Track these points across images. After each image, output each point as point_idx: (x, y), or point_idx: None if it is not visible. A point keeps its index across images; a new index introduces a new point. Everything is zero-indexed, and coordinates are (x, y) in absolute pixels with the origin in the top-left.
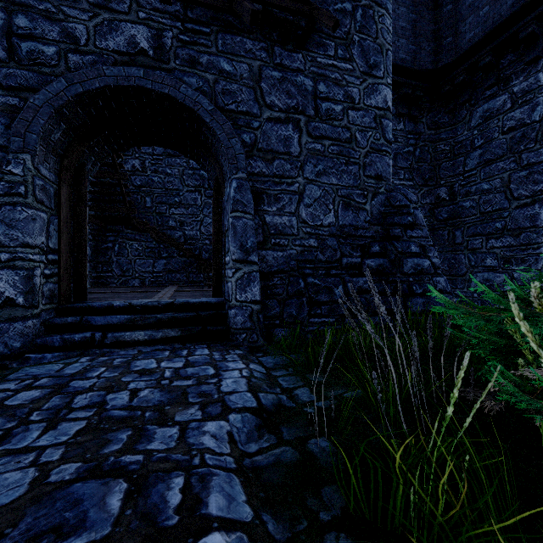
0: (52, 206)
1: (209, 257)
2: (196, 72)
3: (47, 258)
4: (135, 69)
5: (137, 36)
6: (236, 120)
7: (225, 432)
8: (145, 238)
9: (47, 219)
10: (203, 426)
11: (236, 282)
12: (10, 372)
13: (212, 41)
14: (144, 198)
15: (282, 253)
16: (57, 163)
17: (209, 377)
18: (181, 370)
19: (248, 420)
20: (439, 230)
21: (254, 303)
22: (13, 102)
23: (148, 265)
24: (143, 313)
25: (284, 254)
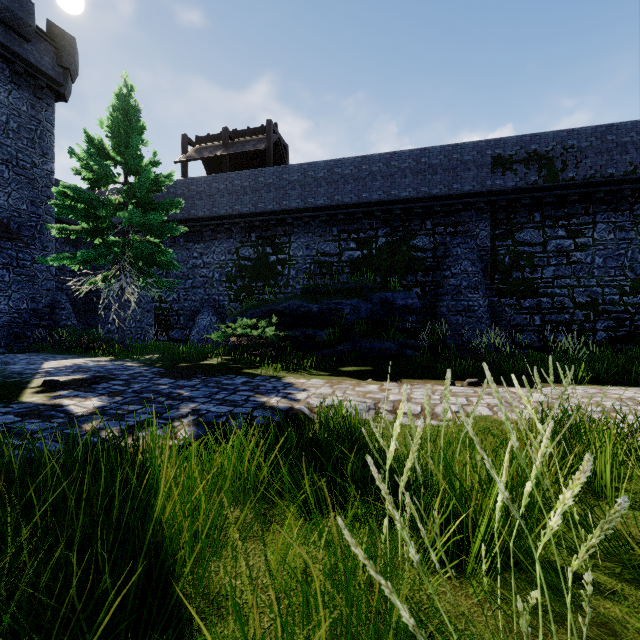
0: None
1: None
2: None
3: None
4: None
5: None
6: None
7: None
8: None
9: None
10: None
11: None
12: None
13: None
14: None
15: (1, 320)
16: None
17: None
18: None
19: None
20: (90, 304)
21: None
22: None
23: None
24: None
25: (2, 320)
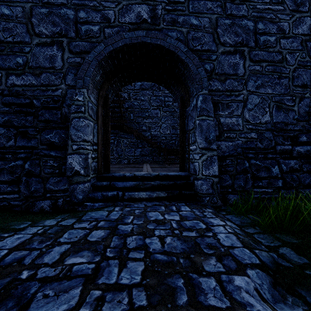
0: (95, 118)
1: (164, 147)
2: (175, 28)
3: (93, 148)
4: (140, 31)
5: (141, 11)
6: (200, 56)
7: (252, 288)
8: (130, 137)
9: (93, 126)
10: (232, 280)
11: (202, 163)
12: (81, 214)
13: (185, 7)
14: (129, 115)
15: (231, 143)
16: (97, 94)
17: (205, 230)
18: (181, 222)
19: (261, 276)
20: None
21: (214, 177)
22: (78, 60)
23: (132, 152)
24: (142, 181)
25: (233, 144)
